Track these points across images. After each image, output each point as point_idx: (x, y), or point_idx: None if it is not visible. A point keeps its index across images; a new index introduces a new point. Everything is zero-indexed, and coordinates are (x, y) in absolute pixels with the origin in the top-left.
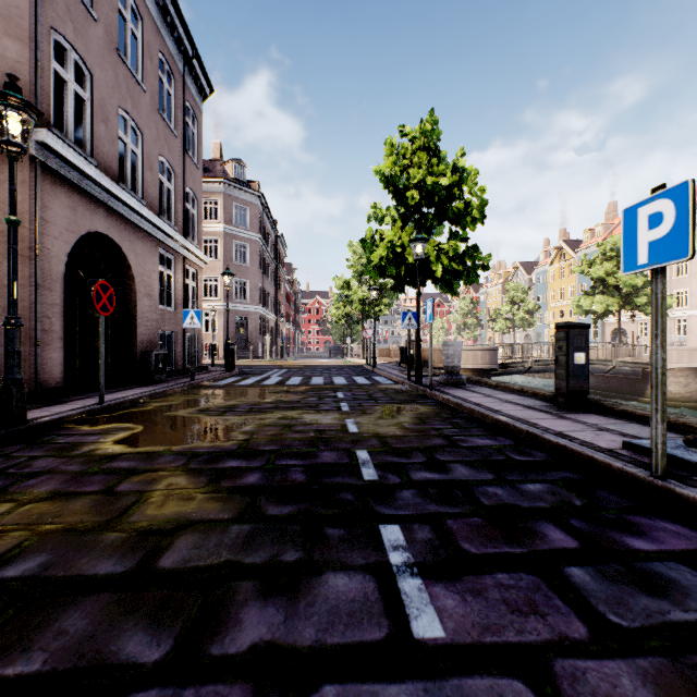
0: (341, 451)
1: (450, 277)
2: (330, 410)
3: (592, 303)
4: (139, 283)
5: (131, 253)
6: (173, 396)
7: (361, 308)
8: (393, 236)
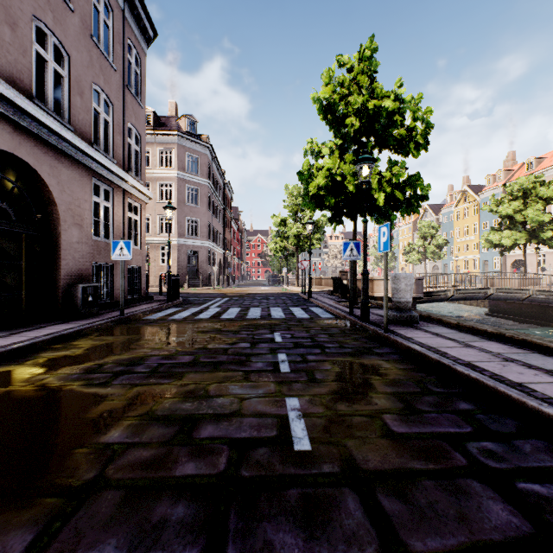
0: None
1: (387, 208)
2: (263, 370)
3: (501, 237)
4: (65, 212)
5: (52, 178)
6: (83, 339)
7: (295, 243)
8: (332, 165)
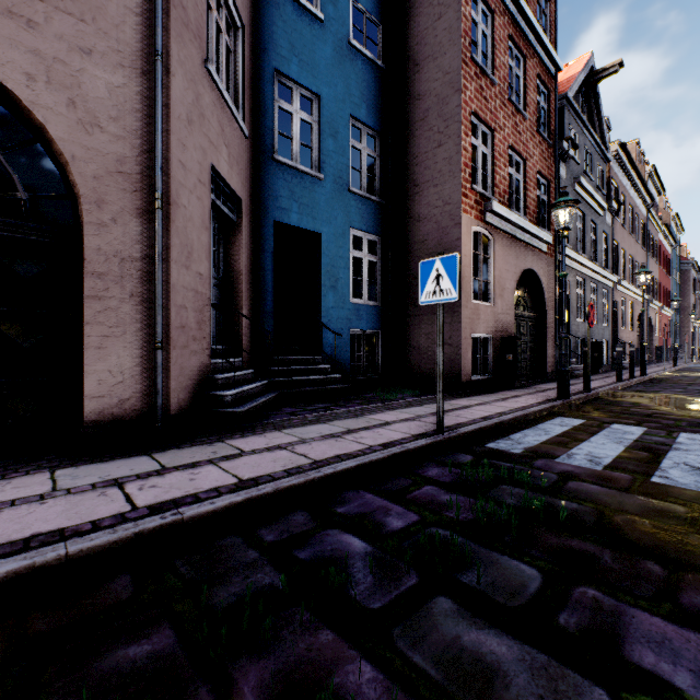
0: None
1: None
2: None
3: None
4: None
5: None
6: None
7: None
8: None
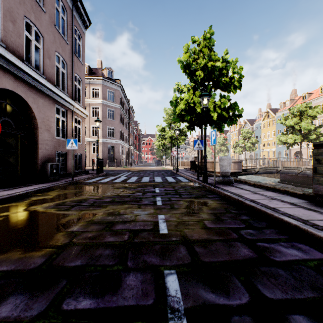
0: (148, 272)
1: (219, 121)
2: (148, 204)
3: (287, 138)
4: (41, 123)
5: (34, 104)
6: (52, 191)
7: (170, 141)
8: (188, 97)
